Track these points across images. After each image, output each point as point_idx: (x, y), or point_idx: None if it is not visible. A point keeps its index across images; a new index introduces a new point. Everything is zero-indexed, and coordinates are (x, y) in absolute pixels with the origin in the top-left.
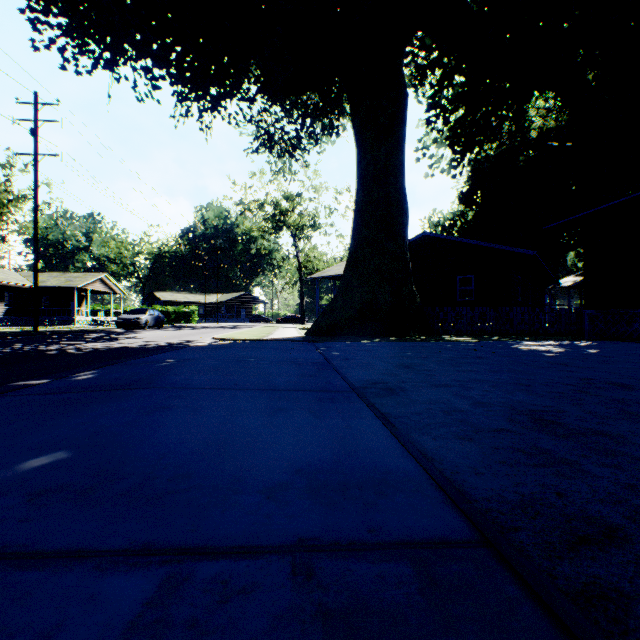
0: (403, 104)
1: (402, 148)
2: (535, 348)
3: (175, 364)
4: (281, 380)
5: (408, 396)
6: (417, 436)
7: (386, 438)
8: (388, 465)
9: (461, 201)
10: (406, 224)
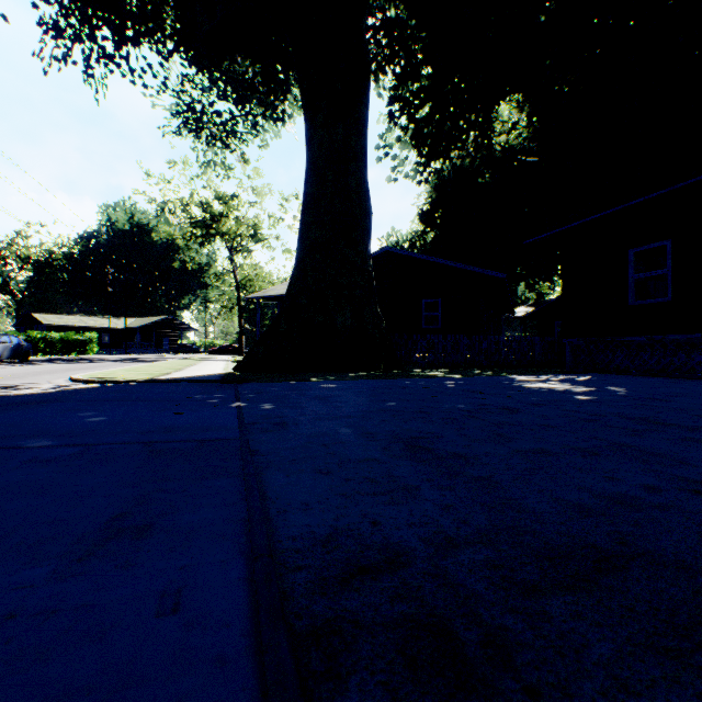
0: (366, 73)
1: (364, 130)
2: (546, 386)
3: None
4: None
5: None
6: None
7: None
8: None
9: (421, 220)
10: (369, 228)
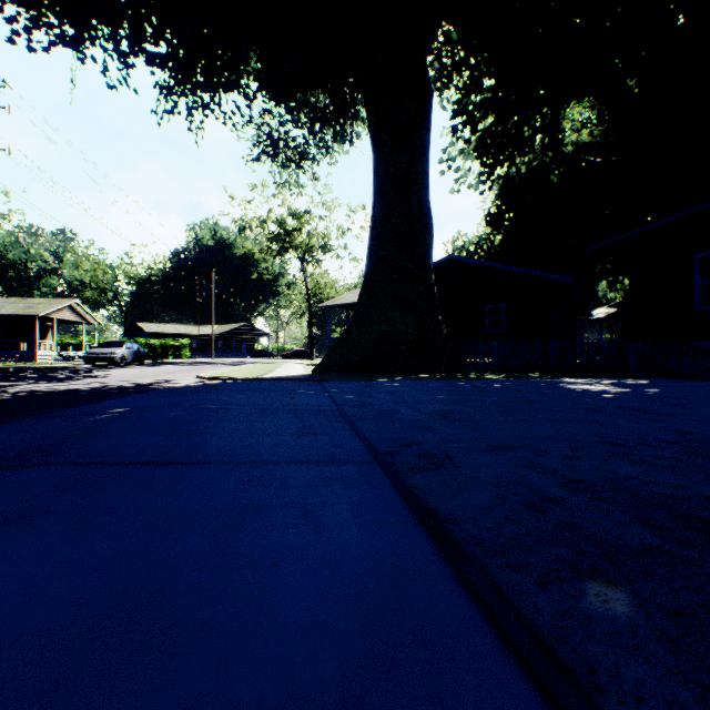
0: (427, 103)
1: (426, 155)
2: (586, 388)
3: (119, 417)
4: (268, 442)
5: (460, 469)
6: (507, 576)
7: (449, 587)
8: (478, 708)
9: (488, 223)
10: (431, 243)
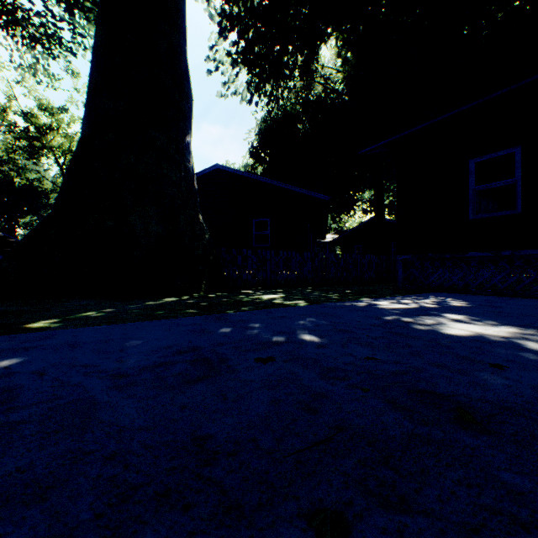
0: None
1: None
2: (488, 334)
3: None
4: None
5: None
6: None
7: None
8: None
9: (252, 155)
10: (188, 114)
